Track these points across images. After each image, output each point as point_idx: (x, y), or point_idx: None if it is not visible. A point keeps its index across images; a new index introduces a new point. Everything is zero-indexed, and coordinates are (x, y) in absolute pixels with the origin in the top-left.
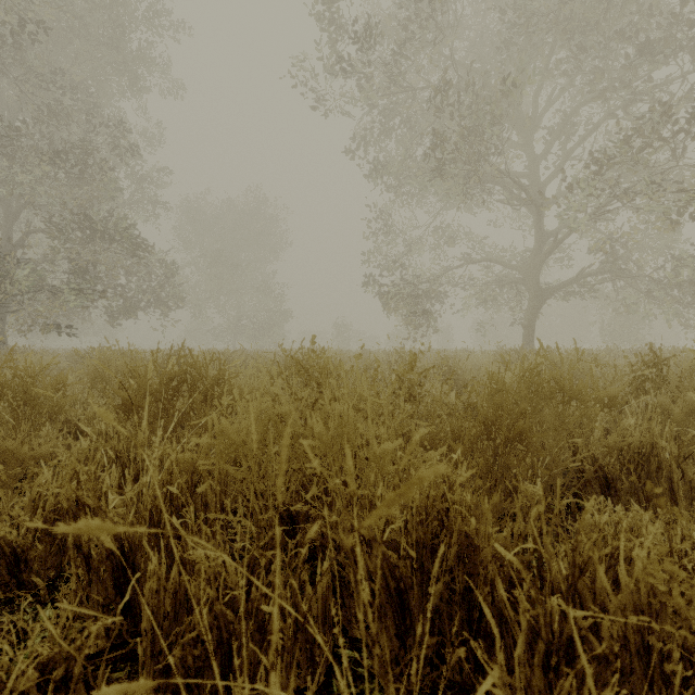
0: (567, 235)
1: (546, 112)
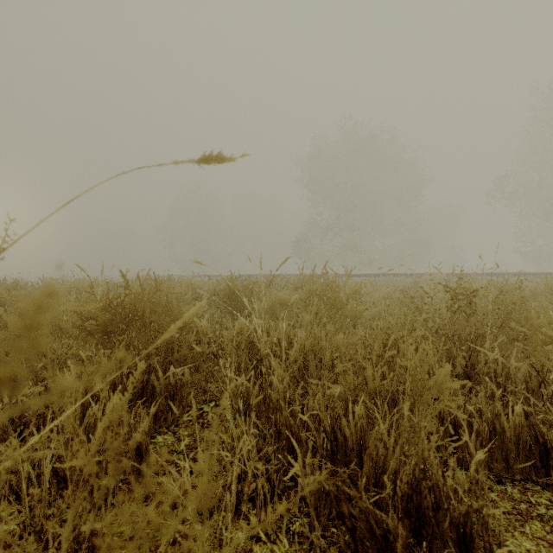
0: None
1: None
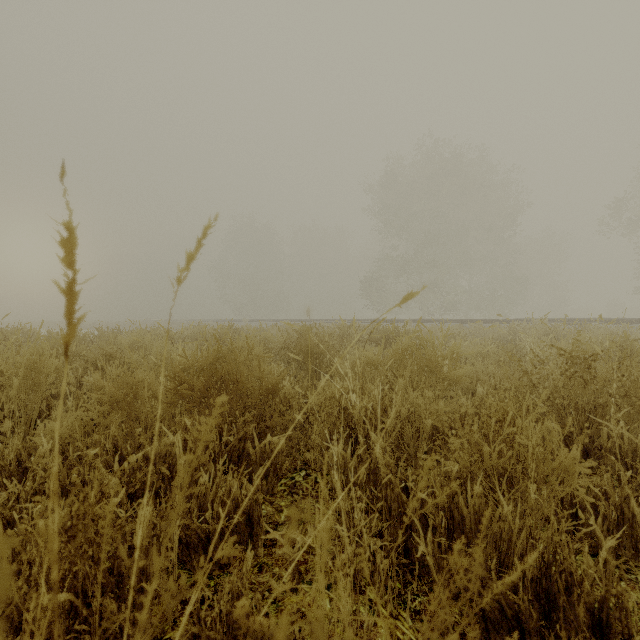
0: None
1: None
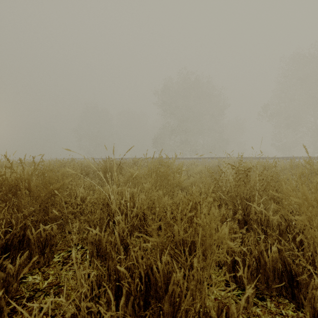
0: None
1: None
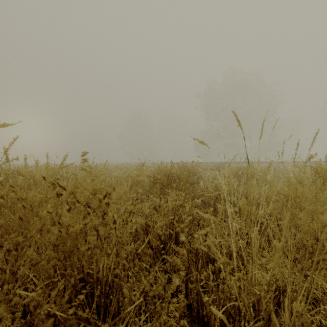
0: None
1: None
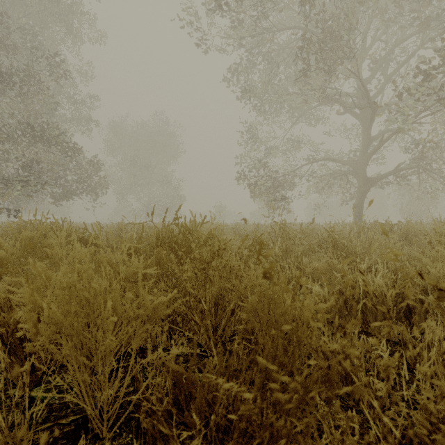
0: (390, 136)
1: (371, 47)
